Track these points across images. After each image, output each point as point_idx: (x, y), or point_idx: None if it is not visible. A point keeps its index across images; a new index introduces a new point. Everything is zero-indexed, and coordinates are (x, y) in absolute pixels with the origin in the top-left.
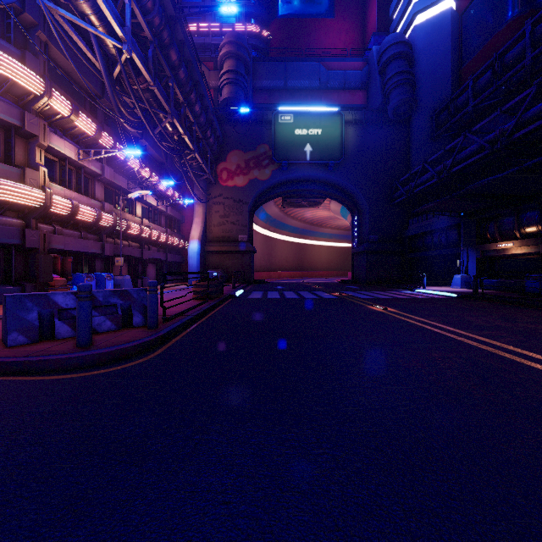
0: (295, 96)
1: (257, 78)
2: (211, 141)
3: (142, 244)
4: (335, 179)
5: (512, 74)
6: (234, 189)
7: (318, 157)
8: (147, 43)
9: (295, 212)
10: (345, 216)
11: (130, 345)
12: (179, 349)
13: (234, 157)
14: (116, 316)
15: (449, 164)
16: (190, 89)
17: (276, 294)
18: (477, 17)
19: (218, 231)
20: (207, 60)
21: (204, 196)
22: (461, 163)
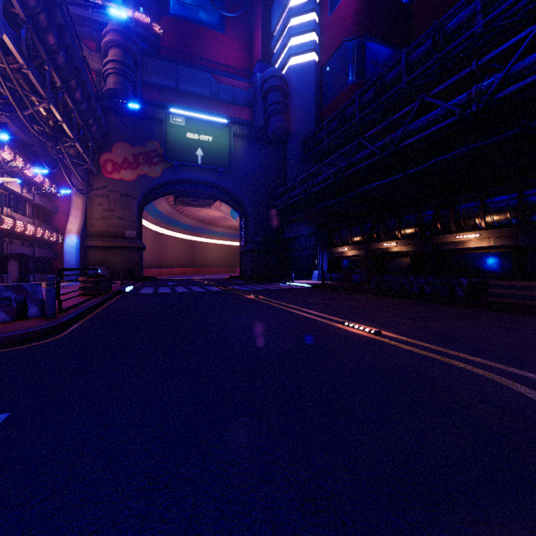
0: (187, 99)
1: (146, 73)
2: (93, 129)
3: (2, 236)
4: (225, 185)
5: (349, 125)
6: (120, 182)
7: (209, 162)
8: (18, 20)
9: (187, 210)
10: (234, 217)
11: (38, 329)
12: (83, 330)
13: (120, 150)
14: (11, 308)
15: (310, 185)
16: (70, 75)
17: (167, 289)
18: (331, 74)
19: (102, 225)
20: (88, 39)
21: (84, 187)
22: (318, 185)
